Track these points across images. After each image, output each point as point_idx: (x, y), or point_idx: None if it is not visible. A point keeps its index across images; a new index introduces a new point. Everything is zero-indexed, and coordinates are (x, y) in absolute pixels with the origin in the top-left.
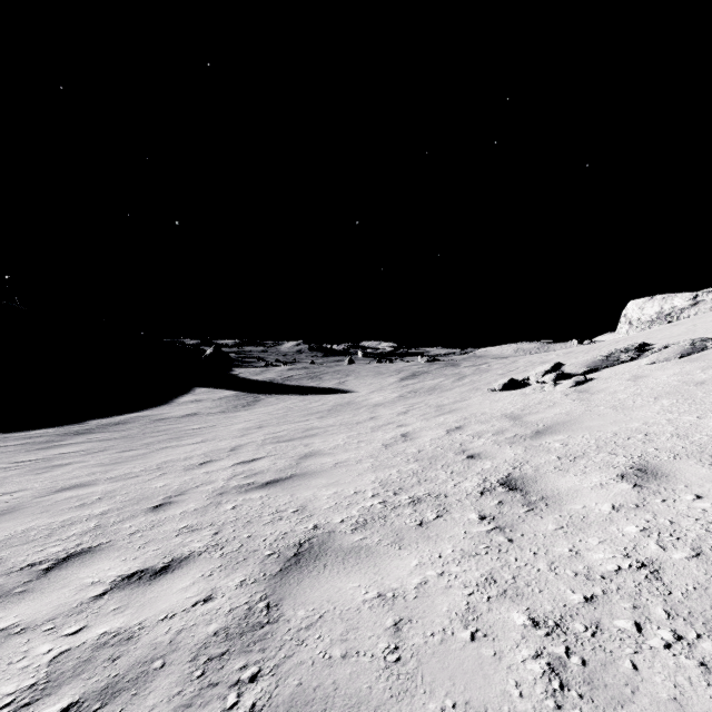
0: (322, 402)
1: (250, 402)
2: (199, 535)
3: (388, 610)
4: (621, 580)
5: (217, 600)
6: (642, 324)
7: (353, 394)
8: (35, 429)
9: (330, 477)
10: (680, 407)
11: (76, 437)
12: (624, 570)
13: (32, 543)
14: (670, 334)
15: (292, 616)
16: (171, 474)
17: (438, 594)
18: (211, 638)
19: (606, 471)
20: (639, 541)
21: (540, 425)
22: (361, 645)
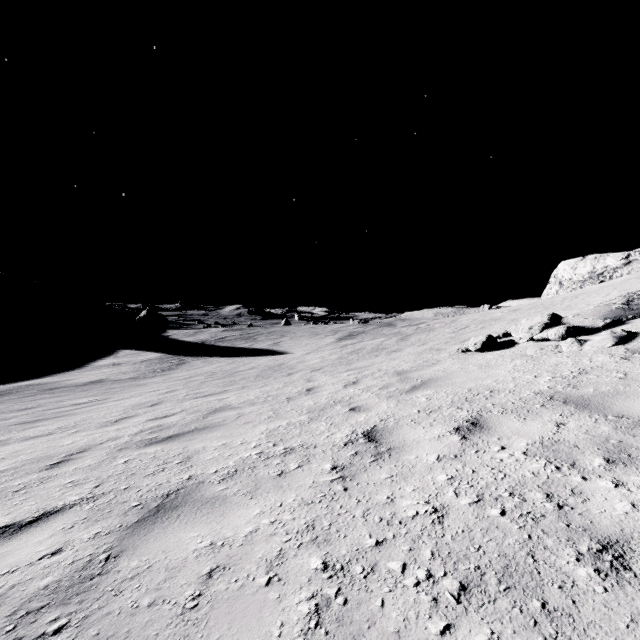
0: (251, 365)
1: (173, 365)
2: None
3: None
4: None
5: None
6: (573, 284)
7: (287, 355)
8: None
9: None
10: None
11: None
12: None
13: None
14: None
15: None
16: None
17: None
18: None
19: None
20: None
21: None
22: None
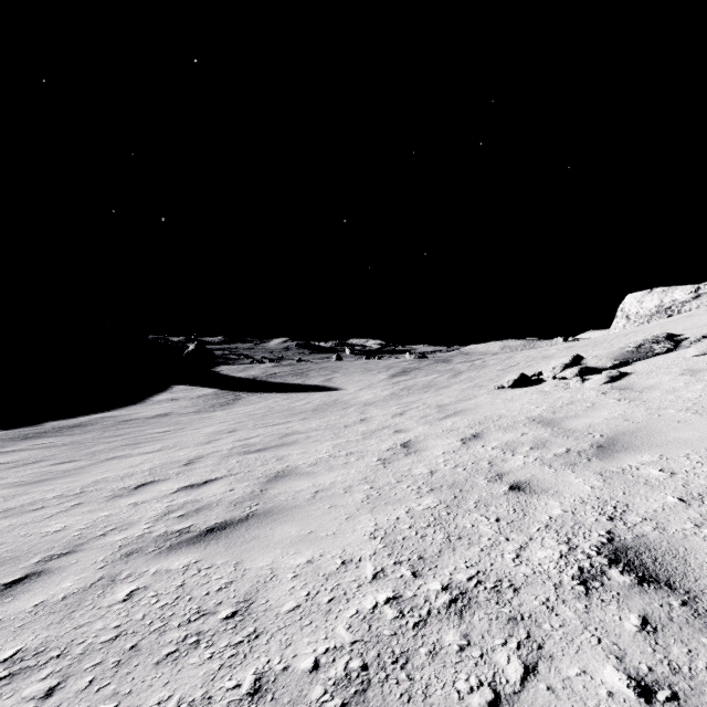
0: (306, 400)
1: (230, 400)
2: (12, 698)
3: None
4: None
5: None
6: (640, 318)
7: (340, 392)
8: None
9: (305, 522)
10: None
11: (19, 443)
12: None
13: None
14: (693, 324)
15: None
16: (87, 506)
17: None
18: None
19: None
20: None
21: (596, 435)
22: None
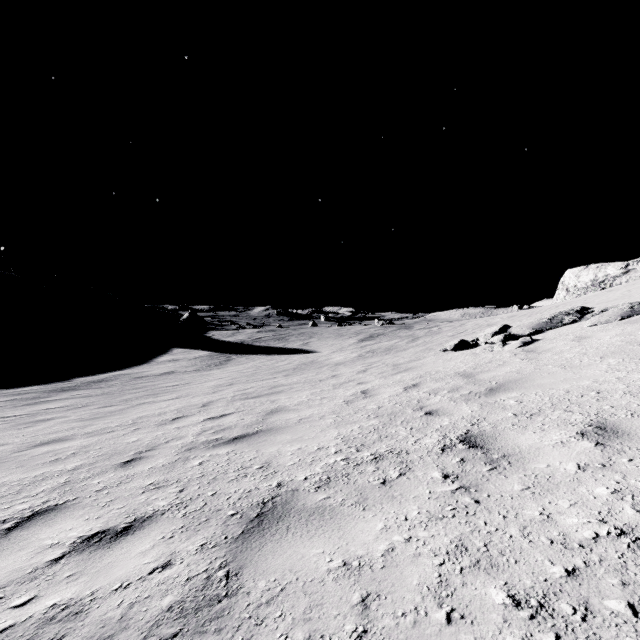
0: (287, 361)
1: (223, 361)
2: (164, 493)
3: (355, 582)
4: (602, 549)
5: (175, 566)
6: (578, 290)
7: (316, 354)
8: (24, 387)
9: (295, 433)
10: (627, 366)
11: (61, 394)
12: (603, 537)
13: (1, 500)
14: (606, 299)
15: (252, 588)
16: (145, 429)
17: (407, 564)
18: (165, 613)
19: (565, 428)
20: (612, 504)
21: (492, 383)
22: (325, 627)
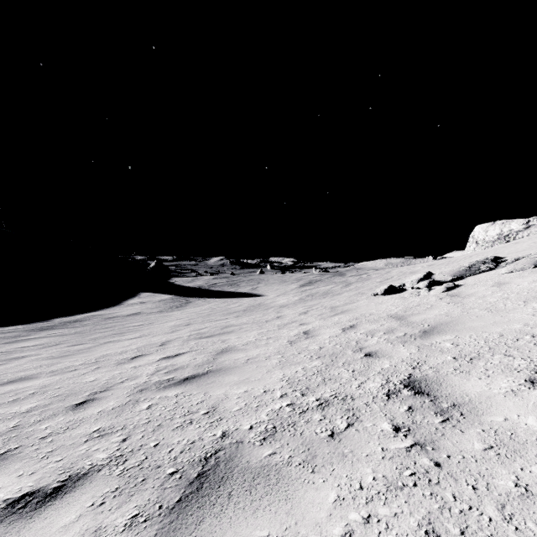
0: (238, 303)
1: (183, 303)
2: (107, 442)
3: None
4: None
5: None
6: (486, 243)
7: (263, 297)
8: (8, 326)
9: (242, 374)
10: None
11: (39, 333)
12: None
13: None
14: (515, 249)
15: None
16: (104, 368)
17: None
18: None
19: (511, 374)
20: None
21: (425, 325)
22: None
